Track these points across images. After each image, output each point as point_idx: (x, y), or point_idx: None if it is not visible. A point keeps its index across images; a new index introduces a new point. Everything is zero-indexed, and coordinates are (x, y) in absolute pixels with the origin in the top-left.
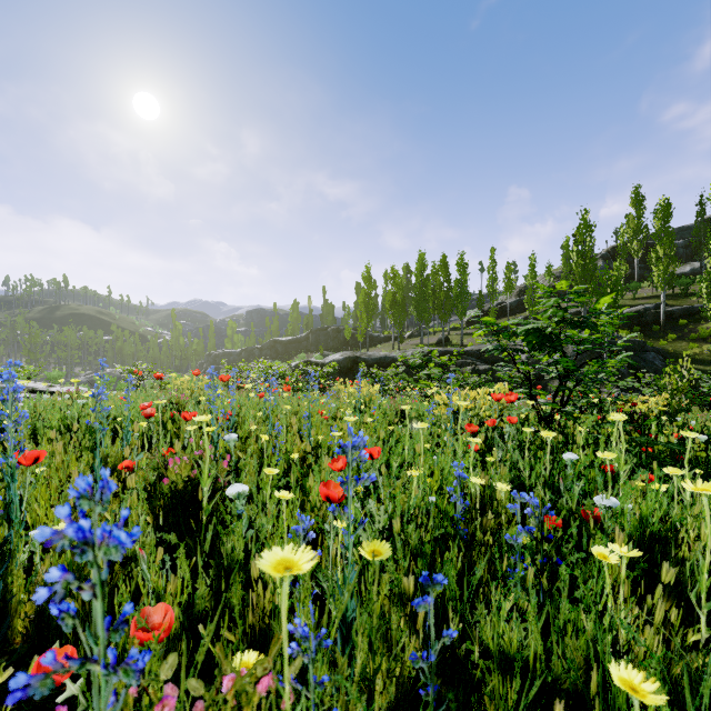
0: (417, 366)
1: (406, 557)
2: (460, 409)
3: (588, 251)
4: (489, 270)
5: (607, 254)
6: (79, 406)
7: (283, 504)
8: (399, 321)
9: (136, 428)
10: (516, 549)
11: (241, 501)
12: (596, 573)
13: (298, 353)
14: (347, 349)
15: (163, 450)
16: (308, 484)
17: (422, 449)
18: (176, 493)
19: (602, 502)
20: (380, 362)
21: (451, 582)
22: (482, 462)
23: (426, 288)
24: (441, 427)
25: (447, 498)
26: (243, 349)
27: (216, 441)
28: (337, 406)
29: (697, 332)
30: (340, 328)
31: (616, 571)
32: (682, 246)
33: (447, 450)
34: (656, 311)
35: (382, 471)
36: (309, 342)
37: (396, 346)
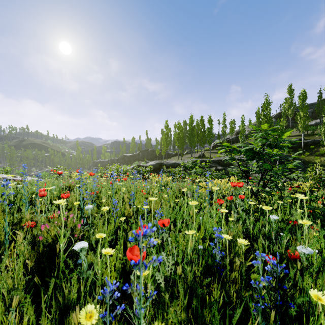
0: (189, 167)
1: (185, 290)
2: (212, 189)
3: (268, 114)
4: (222, 123)
5: (276, 116)
6: (20, 187)
7: (108, 256)
8: (181, 146)
9: (37, 202)
10: (258, 290)
11: (83, 252)
12: (316, 312)
13: (134, 161)
14: (157, 159)
15: (50, 215)
16: (131, 232)
17: (194, 216)
18: (47, 245)
19: (303, 250)
20: (172, 165)
21: (217, 319)
22: (225, 218)
23: (193, 131)
24: (202, 198)
25: (208, 243)
26: (109, 159)
27: (82, 208)
28: (151, 187)
29: (318, 151)
30: (154, 149)
31: (324, 305)
32: (311, 112)
33: (206, 212)
34: (299, 142)
35: (171, 228)
36: (139, 156)
37: (179, 158)
